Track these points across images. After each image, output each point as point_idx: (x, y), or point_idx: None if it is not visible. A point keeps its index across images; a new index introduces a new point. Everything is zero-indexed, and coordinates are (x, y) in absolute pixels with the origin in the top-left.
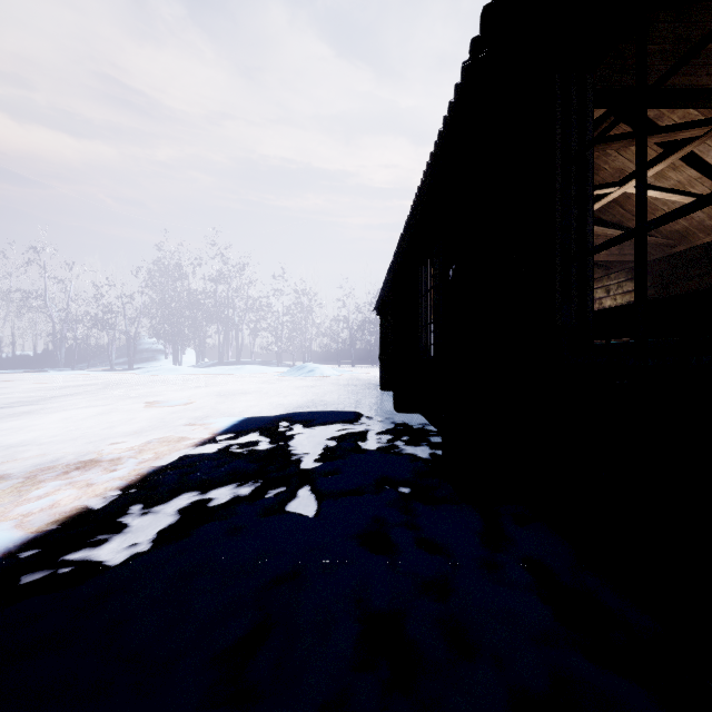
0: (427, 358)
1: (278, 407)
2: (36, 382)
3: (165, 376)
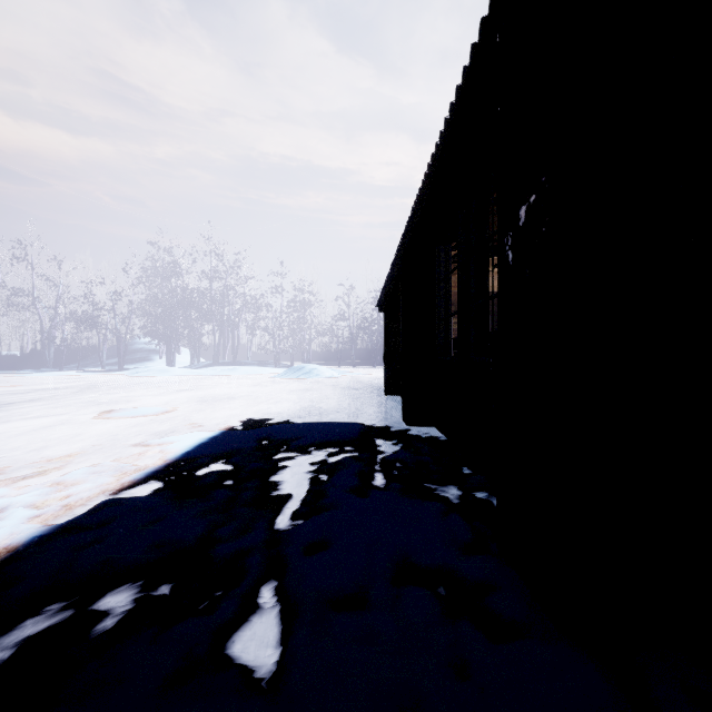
0: (447, 359)
1: (264, 417)
2: (10, 384)
3: (153, 378)
